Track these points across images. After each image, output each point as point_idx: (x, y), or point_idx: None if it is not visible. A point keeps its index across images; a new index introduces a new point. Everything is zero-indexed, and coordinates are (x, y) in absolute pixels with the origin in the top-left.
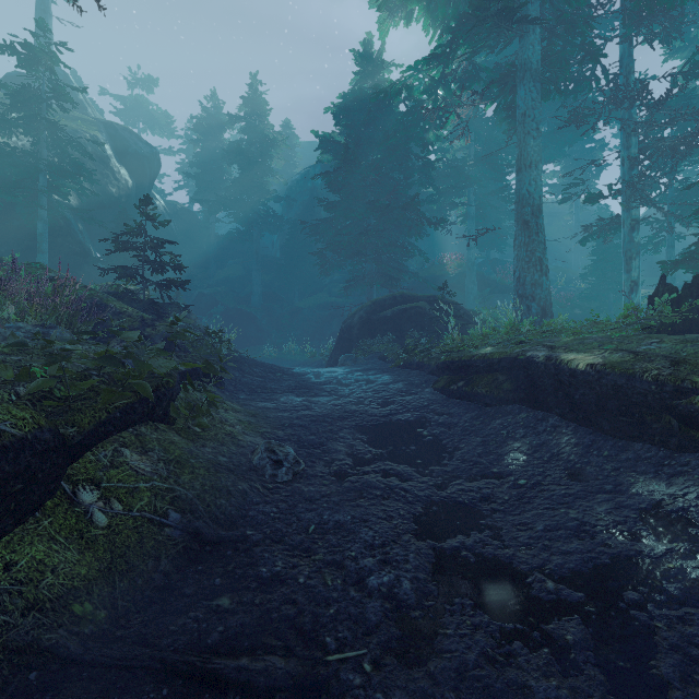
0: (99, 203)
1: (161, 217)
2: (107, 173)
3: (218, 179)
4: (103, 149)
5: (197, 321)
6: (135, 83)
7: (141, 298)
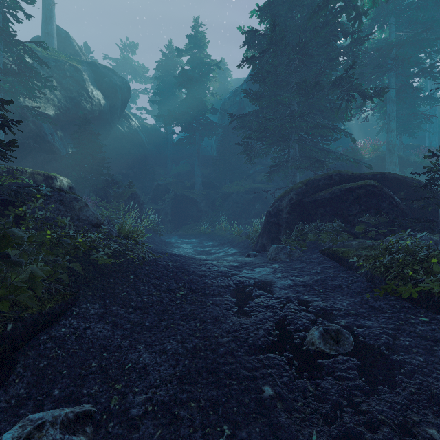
0: (74, 115)
1: (134, 132)
2: (82, 92)
3: (173, 103)
4: (79, 74)
5: (85, 209)
6: (125, 49)
7: (50, 184)
